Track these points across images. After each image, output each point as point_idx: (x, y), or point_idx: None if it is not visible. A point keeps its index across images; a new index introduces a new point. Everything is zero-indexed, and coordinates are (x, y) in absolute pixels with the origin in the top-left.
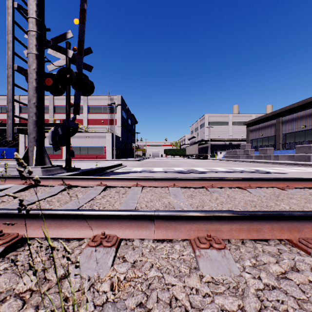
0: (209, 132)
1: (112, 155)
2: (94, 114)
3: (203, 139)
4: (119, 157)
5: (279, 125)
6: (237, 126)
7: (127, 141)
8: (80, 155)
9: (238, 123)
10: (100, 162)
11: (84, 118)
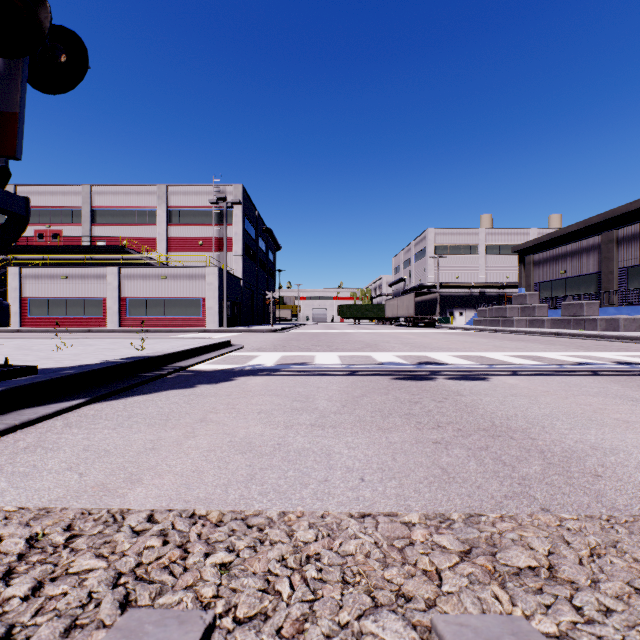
0: (437, 269)
1: (220, 318)
2: (183, 227)
3: (422, 284)
4: (238, 323)
5: (611, 247)
6: (496, 255)
7: (257, 288)
8: (147, 319)
9: (499, 248)
10: (188, 334)
11: (160, 235)
